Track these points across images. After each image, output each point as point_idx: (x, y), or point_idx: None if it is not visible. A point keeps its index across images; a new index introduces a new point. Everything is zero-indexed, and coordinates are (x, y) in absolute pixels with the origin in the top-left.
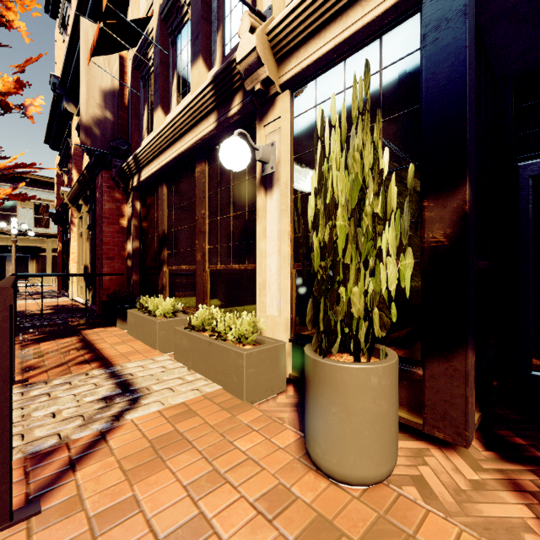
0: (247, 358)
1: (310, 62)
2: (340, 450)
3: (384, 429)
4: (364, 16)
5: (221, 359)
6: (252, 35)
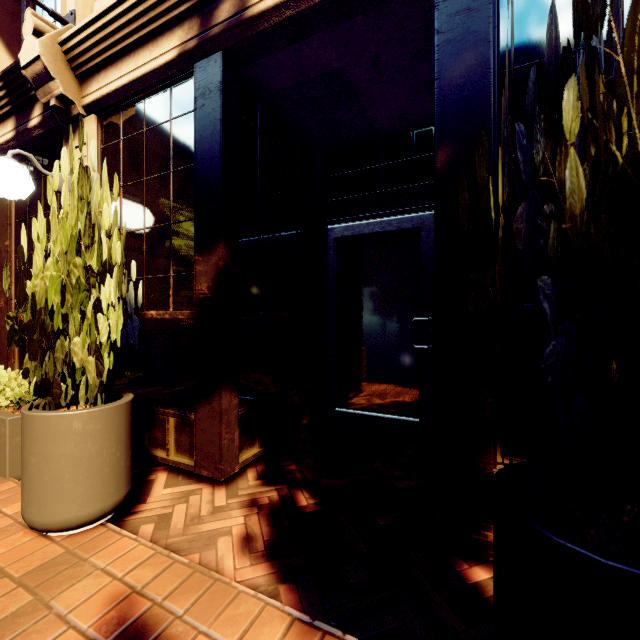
0: (13, 424)
1: (110, 91)
2: (40, 499)
3: (91, 471)
4: (152, 61)
5: None
6: (35, 41)
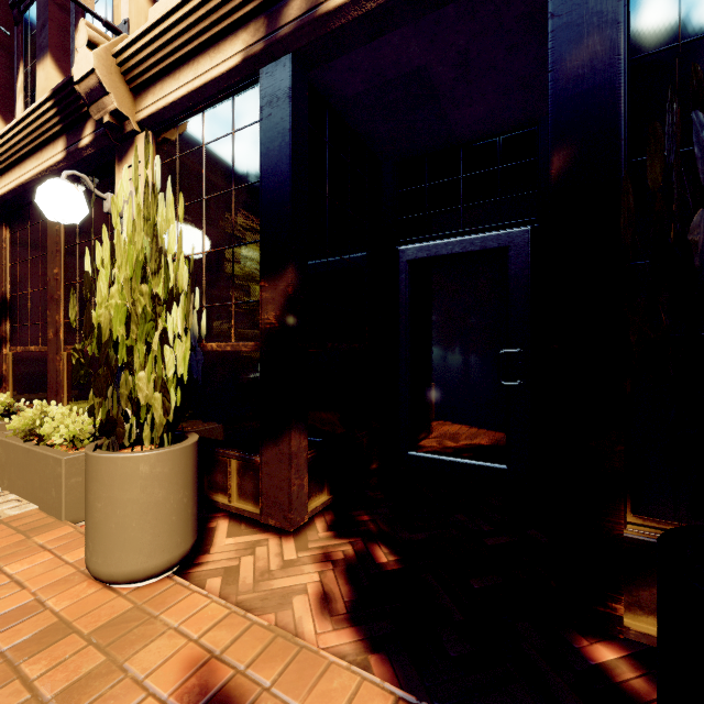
0: (69, 464)
1: (166, 104)
2: (105, 548)
3: (159, 519)
4: (213, 69)
5: (39, 471)
6: (90, 53)
